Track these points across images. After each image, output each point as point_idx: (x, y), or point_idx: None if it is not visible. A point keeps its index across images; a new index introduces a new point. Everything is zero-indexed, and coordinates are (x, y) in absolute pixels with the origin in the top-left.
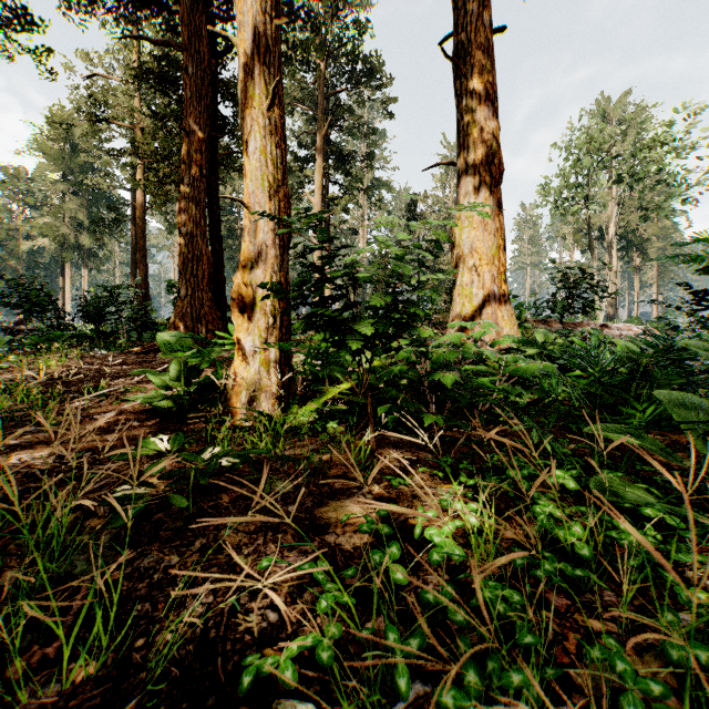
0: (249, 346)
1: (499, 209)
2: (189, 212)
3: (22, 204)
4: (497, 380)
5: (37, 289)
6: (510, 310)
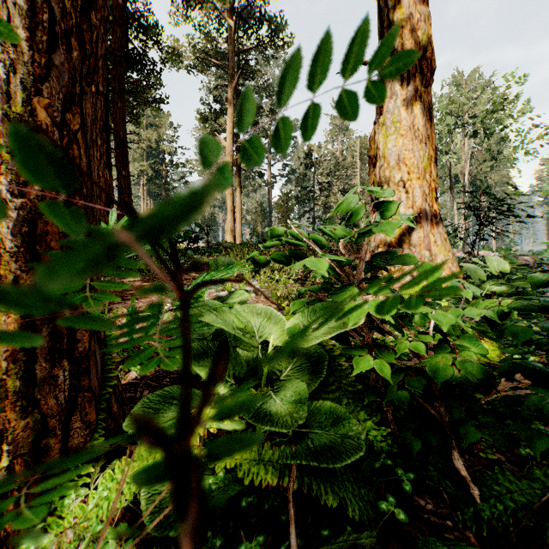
0: None
1: (429, 114)
2: None
3: None
4: None
5: None
6: (443, 234)
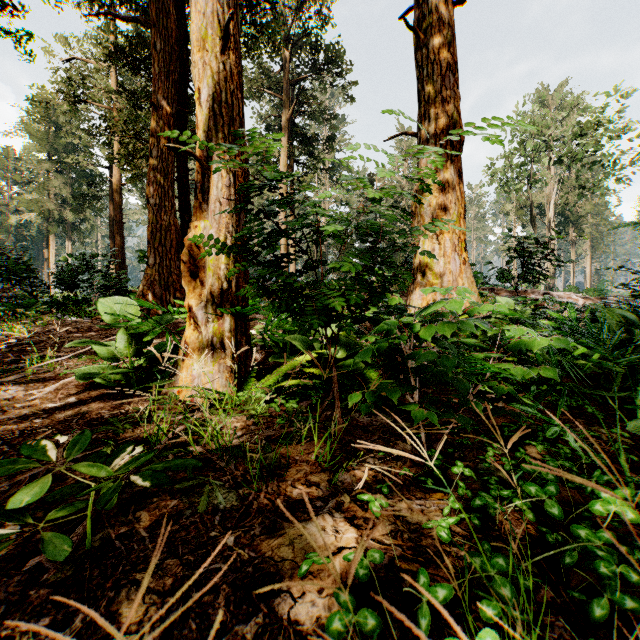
0: (201, 313)
1: (459, 178)
2: (158, 183)
3: (11, 181)
4: (492, 356)
5: (16, 259)
6: (470, 278)
